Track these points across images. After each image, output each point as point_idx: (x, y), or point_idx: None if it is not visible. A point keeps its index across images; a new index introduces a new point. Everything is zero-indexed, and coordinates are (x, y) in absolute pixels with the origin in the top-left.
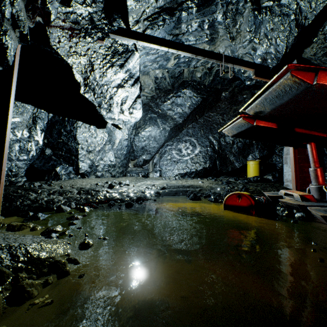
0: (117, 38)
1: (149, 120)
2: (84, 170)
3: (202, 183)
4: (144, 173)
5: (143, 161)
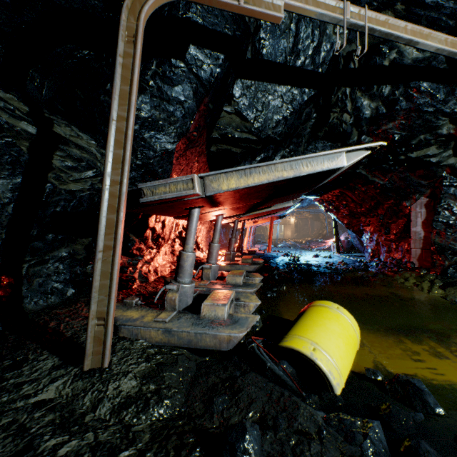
0: None
1: None
2: None
3: None
4: None
5: None
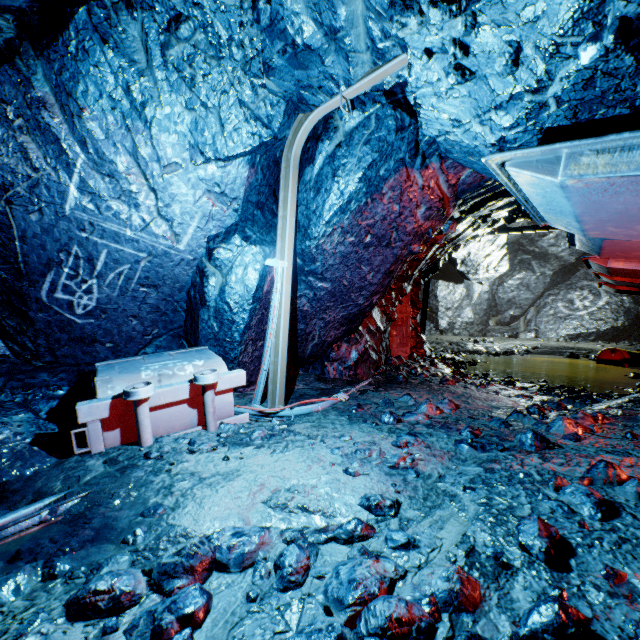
0: (489, 235)
1: (519, 264)
2: (443, 327)
3: (601, 347)
4: (511, 333)
5: (510, 317)
